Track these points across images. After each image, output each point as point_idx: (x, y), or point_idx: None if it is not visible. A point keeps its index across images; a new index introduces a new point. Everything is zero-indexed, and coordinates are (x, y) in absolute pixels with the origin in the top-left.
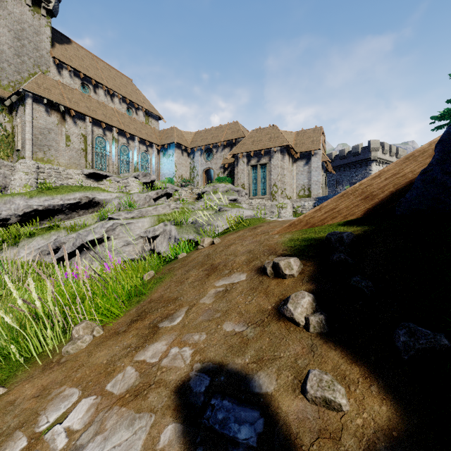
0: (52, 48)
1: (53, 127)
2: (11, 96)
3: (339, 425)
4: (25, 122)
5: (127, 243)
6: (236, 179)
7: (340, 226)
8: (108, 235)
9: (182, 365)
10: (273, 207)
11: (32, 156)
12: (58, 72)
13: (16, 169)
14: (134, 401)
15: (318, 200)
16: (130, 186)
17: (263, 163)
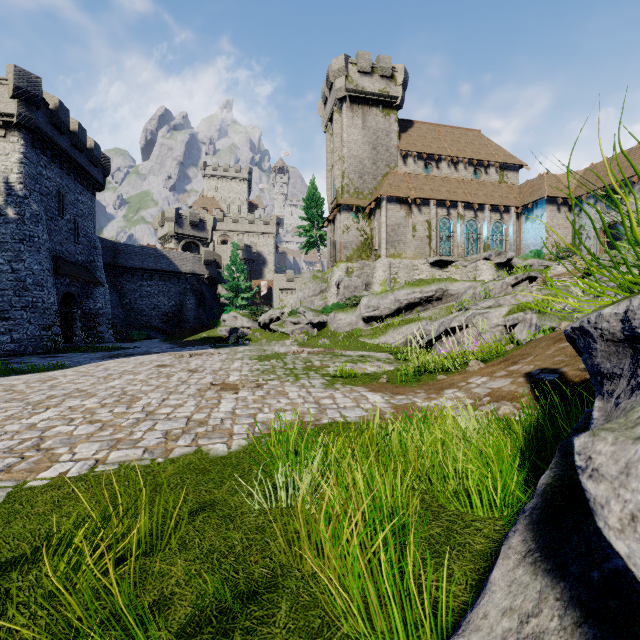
0: (399, 142)
1: (401, 222)
2: (371, 203)
3: (586, 374)
4: (381, 223)
5: (485, 331)
6: None
7: None
8: (467, 323)
9: (528, 369)
10: None
11: (386, 253)
12: (403, 164)
13: (376, 268)
14: (506, 376)
15: None
16: (479, 270)
17: None
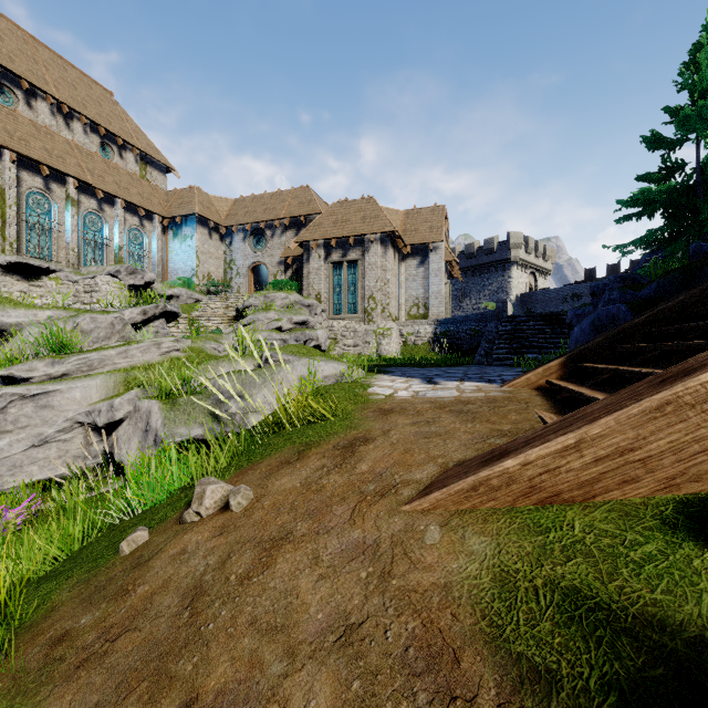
0: None
1: None
2: None
3: None
4: None
5: (42, 440)
6: (306, 284)
7: (690, 542)
8: None
9: None
10: (368, 334)
11: None
12: None
13: None
14: None
15: (440, 324)
16: (99, 291)
17: (353, 259)
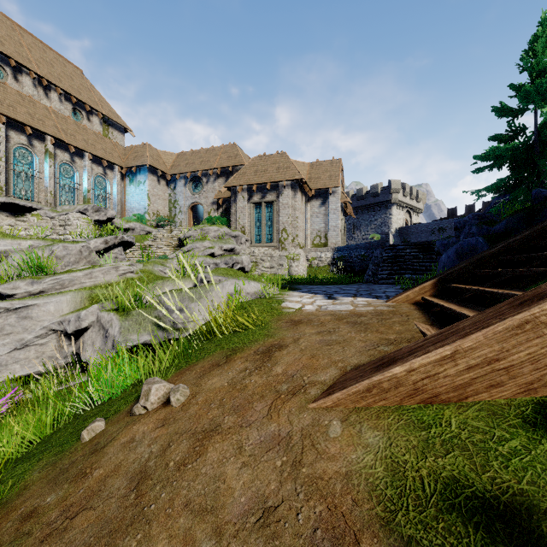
0: None
1: None
2: None
3: None
4: None
5: (23, 344)
6: (233, 220)
7: None
8: None
9: None
10: (281, 259)
11: None
12: None
13: None
14: None
15: (337, 251)
16: (71, 225)
17: (270, 200)
